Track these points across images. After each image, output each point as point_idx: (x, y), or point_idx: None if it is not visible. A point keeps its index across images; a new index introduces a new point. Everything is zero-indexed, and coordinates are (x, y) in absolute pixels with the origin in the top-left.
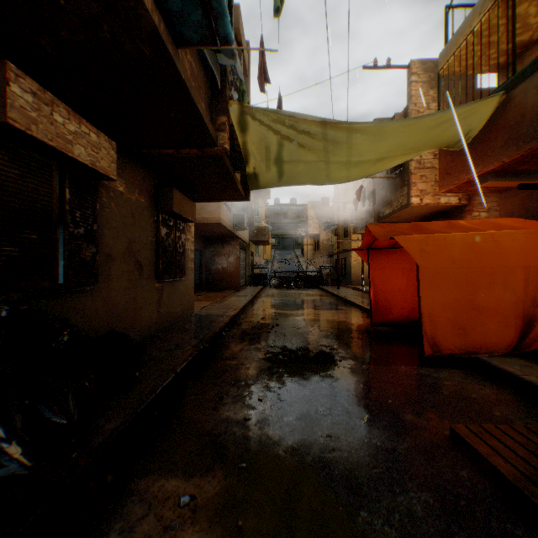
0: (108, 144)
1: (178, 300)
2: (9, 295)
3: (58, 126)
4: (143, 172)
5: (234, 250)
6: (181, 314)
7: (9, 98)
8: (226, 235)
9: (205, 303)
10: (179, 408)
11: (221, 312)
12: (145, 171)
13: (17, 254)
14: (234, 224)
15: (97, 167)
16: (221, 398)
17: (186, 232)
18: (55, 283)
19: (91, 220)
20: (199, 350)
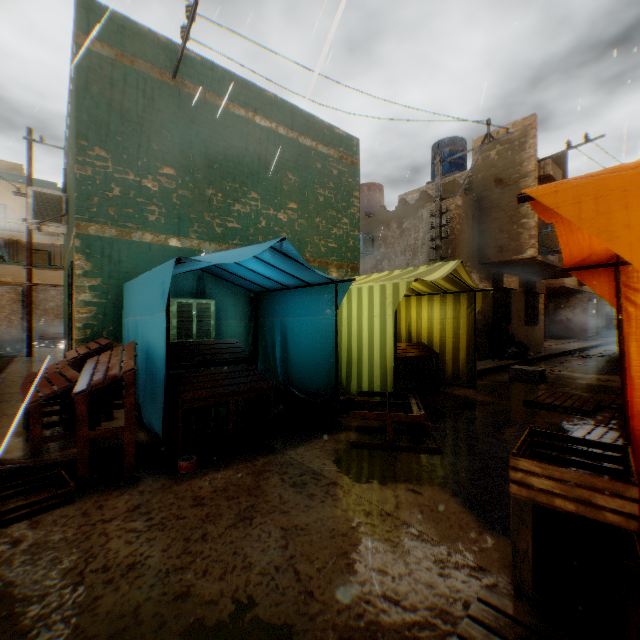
0: (516, 279)
1: (534, 337)
2: (504, 325)
3: (508, 282)
4: (520, 278)
5: (578, 302)
6: (536, 345)
7: (503, 282)
8: (569, 291)
9: (549, 343)
10: (546, 362)
11: (563, 347)
12: (521, 276)
13: (499, 316)
14: (578, 282)
15: (514, 288)
16: (562, 362)
17: (538, 299)
18: (504, 324)
19: (509, 304)
20: (551, 354)
